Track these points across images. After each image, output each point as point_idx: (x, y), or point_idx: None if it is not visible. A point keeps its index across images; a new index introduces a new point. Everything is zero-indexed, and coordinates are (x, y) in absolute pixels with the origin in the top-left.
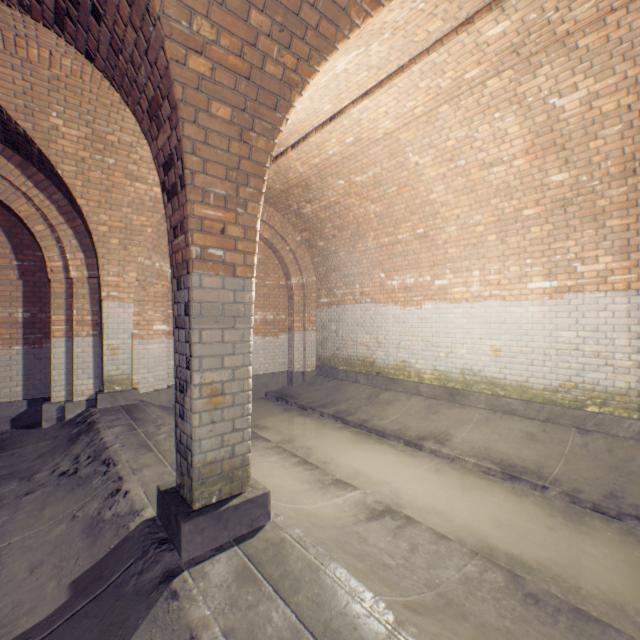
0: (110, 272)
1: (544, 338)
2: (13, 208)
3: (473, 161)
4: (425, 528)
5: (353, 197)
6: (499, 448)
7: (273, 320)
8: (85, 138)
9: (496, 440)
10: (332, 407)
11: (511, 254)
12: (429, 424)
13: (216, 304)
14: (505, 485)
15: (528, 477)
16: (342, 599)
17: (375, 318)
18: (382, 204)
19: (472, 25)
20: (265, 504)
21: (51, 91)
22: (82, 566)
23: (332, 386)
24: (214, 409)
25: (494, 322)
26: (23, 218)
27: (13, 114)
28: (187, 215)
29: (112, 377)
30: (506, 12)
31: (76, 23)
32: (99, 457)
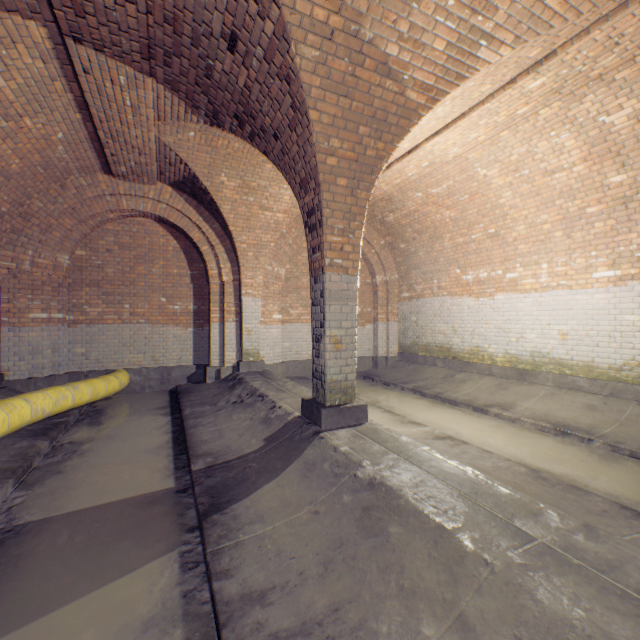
0: (247, 276)
1: (608, 322)
2: (191, 236)
3: (536, 170)
4: (475, 447)
5: (430, 206)
6: (558, 415)
7: (360, 312)
8: (238, 187)
9: (557, 409)
10: (411, 384)
11: (576, 248)
12: (497, 397)
13: (337, 291)
14: (555, 438)
15: (576, 432)
16: (410, 446)
17: (451, 309)
18: (456, 210)
19: (515, 84)
20: (365, 411)
21: (224, 162)
22: (267, 434)
23: (412, 369)
24: (336, 351)
25: (561, 309)
26: (196, 242)
27: (201, 178)
28: (323, 241)
29: (248, 351)
30: (541, 73)
31: (261, 139)
32: (254, 394)
